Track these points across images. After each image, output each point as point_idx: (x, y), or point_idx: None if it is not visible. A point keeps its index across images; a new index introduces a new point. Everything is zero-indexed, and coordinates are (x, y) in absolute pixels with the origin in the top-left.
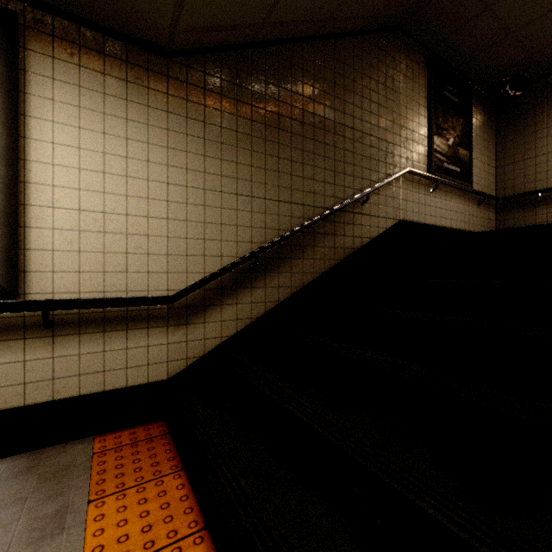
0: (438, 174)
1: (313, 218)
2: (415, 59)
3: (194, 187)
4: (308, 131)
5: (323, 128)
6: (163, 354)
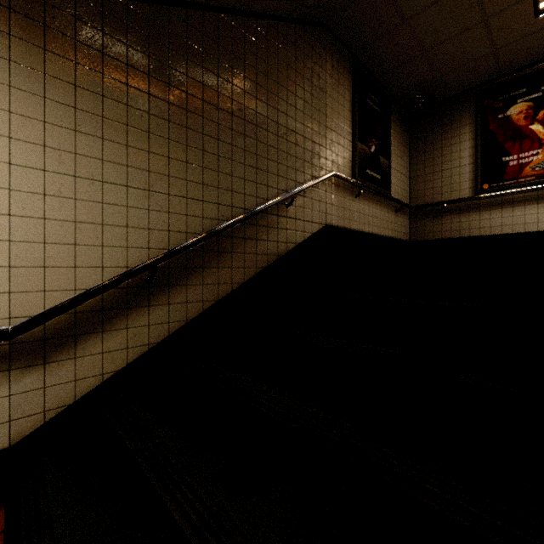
0: (362, 180)
1: (230, 220)
2: (340, 60)
3: (58, 172)
4: (225, 118)
5: (243, 117)
6: (1, 411)
